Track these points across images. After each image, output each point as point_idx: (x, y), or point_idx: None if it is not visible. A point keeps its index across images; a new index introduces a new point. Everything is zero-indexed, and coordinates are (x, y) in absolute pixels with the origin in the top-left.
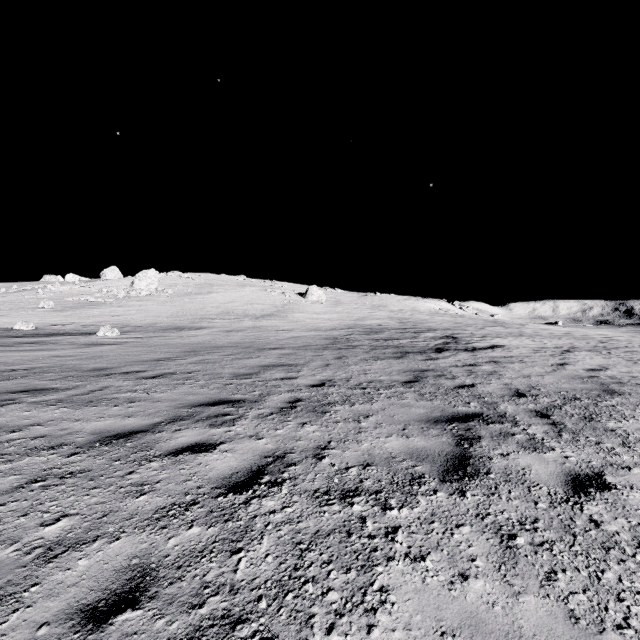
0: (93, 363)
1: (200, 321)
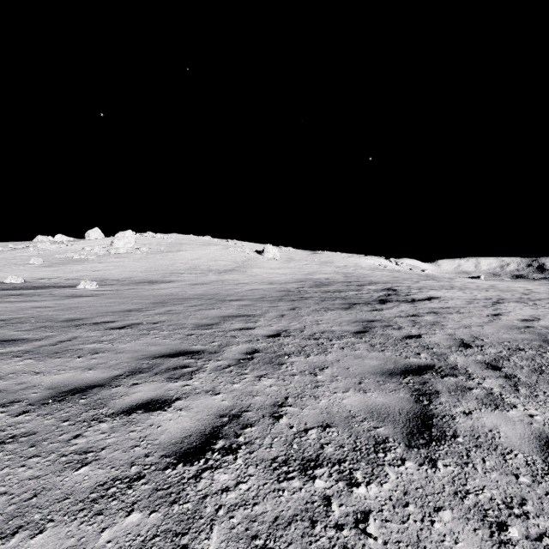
0: (68, 314)
1: (170, 275)
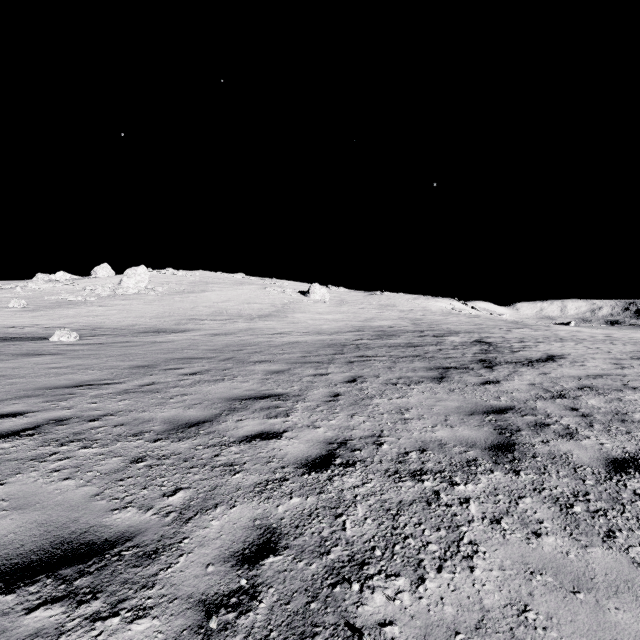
0: None
1: (187, 322)
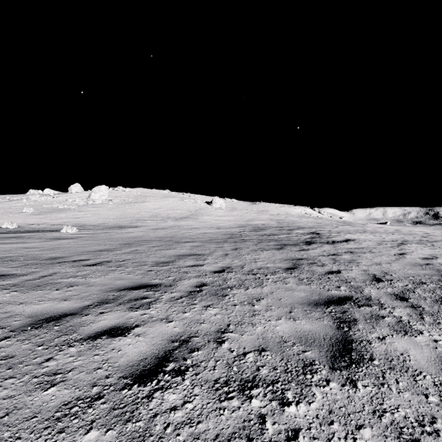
0: (51, 253)
1: (136, 222)
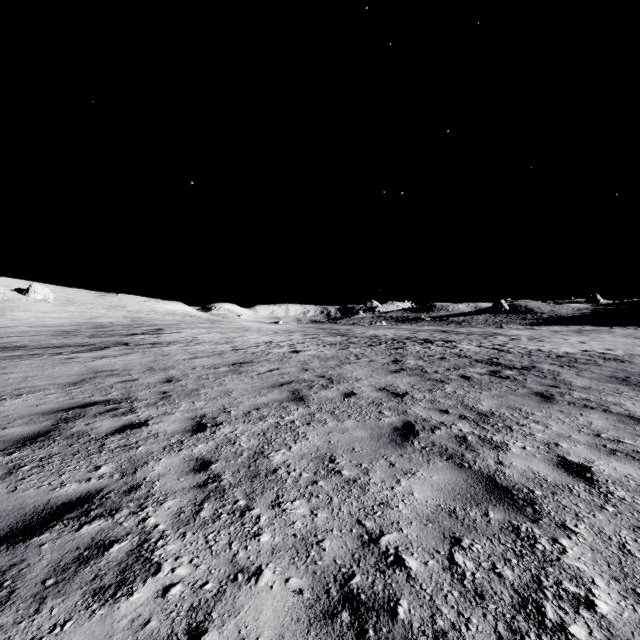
0: None
1: None
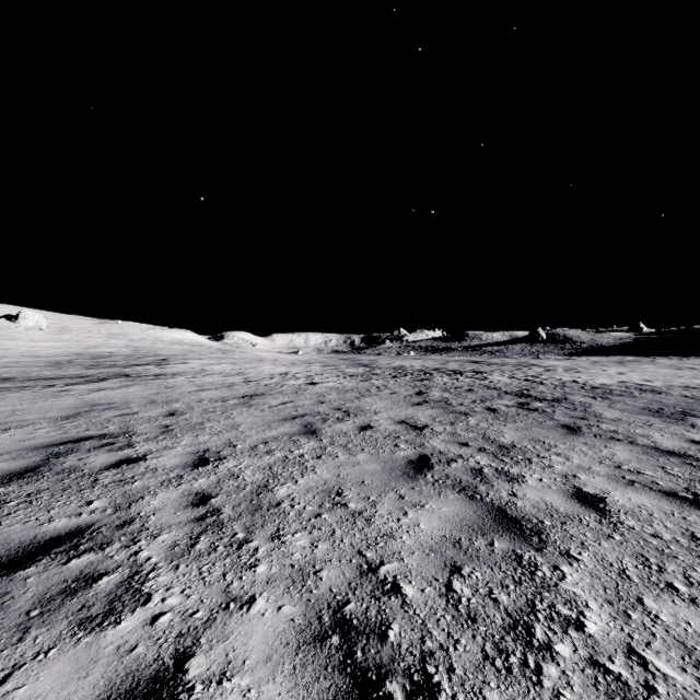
0: None
1: None
